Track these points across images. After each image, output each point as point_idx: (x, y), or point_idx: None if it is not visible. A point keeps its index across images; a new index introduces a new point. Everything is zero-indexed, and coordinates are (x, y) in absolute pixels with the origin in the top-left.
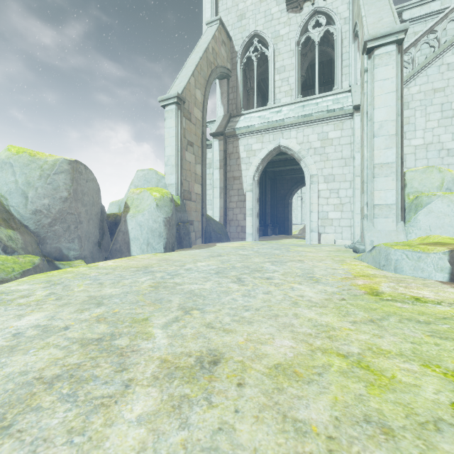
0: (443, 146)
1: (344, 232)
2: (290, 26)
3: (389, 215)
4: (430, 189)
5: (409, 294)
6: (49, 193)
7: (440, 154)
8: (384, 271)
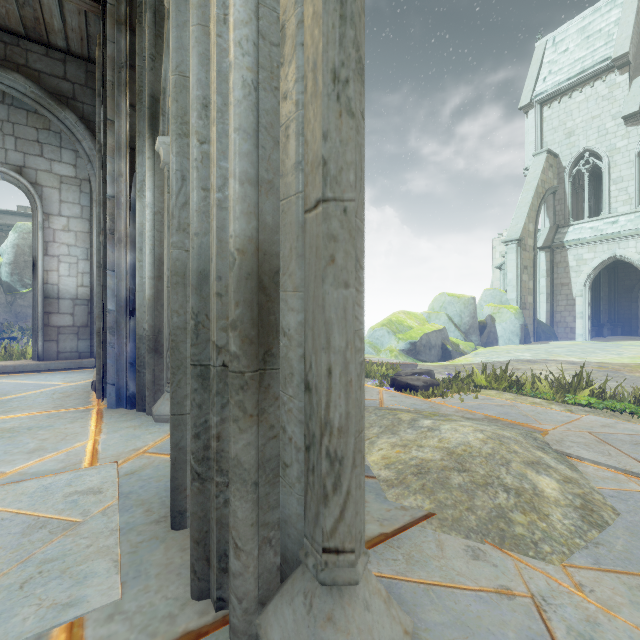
0: None
1: None
2: (629, 139)
3: None
4: None
5: None
6: (468, 315)
7: None
8: None
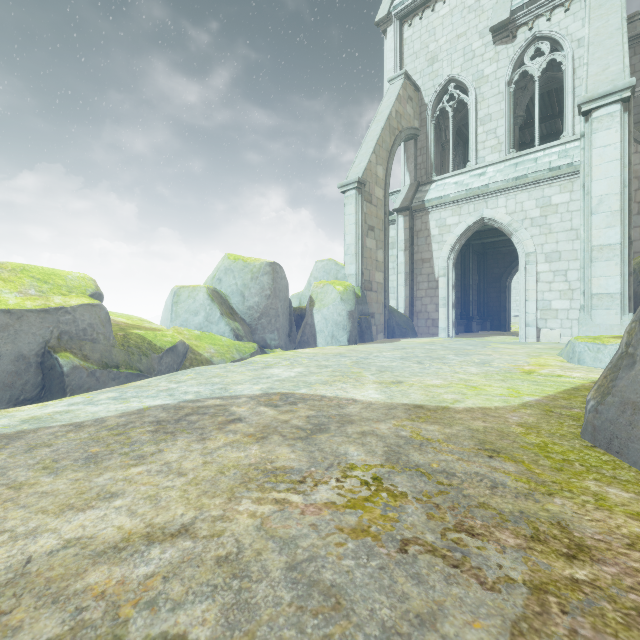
0: None
1: (575, 327)
2: (498, 62)
3: (611, 306)
4: None
5: (559, 374)
6: (258, 292)
7: None
8: (569, 363)
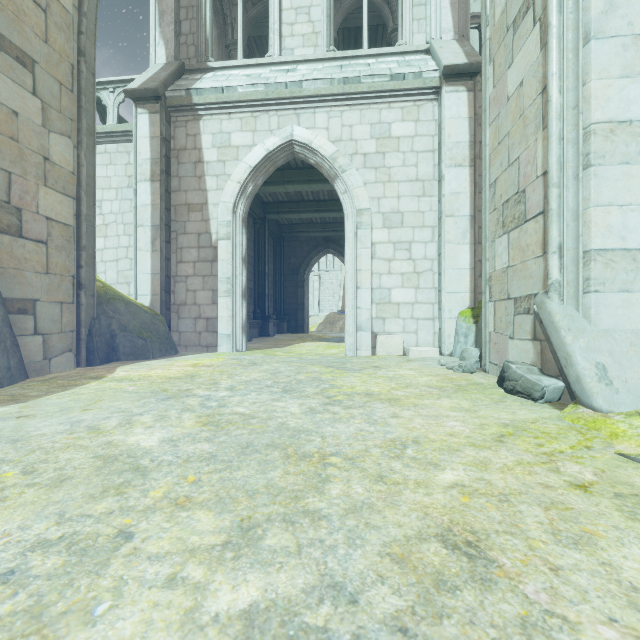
0: None
1: (421, 330)
2: None
3: (635, 282)
4: None
5: None
6: None
7: None
8: None
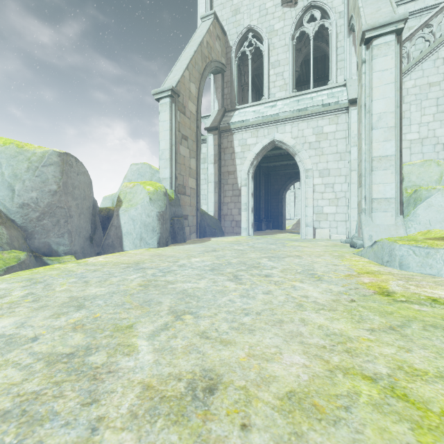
0: (438, 140)
1: (339, 226)
2: (285, 21)
3: (388, 209)
4: (428, 182)
5: (424, 294)
6: (37, 186)
7: (435, 148)
8: (388, 267)
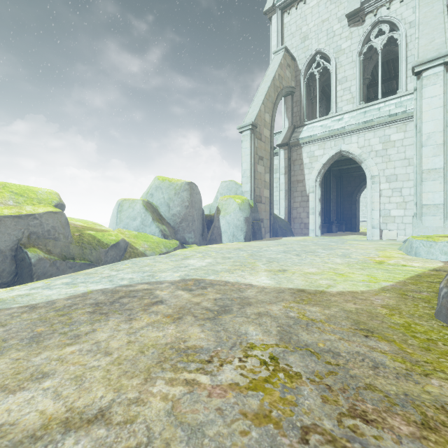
0: None
1: (407, 228)
2: (352, 39)
3: (437, 213)
4: None
5: (403, 264)
6: (179, 203)
7: None
8: (408, 255)
